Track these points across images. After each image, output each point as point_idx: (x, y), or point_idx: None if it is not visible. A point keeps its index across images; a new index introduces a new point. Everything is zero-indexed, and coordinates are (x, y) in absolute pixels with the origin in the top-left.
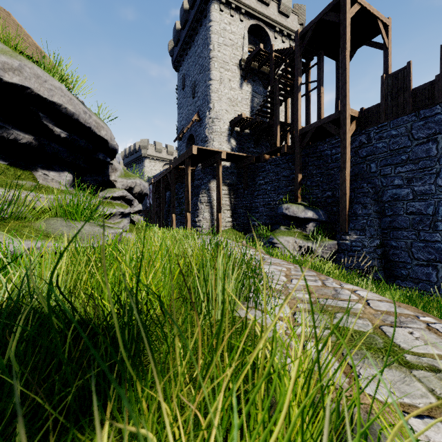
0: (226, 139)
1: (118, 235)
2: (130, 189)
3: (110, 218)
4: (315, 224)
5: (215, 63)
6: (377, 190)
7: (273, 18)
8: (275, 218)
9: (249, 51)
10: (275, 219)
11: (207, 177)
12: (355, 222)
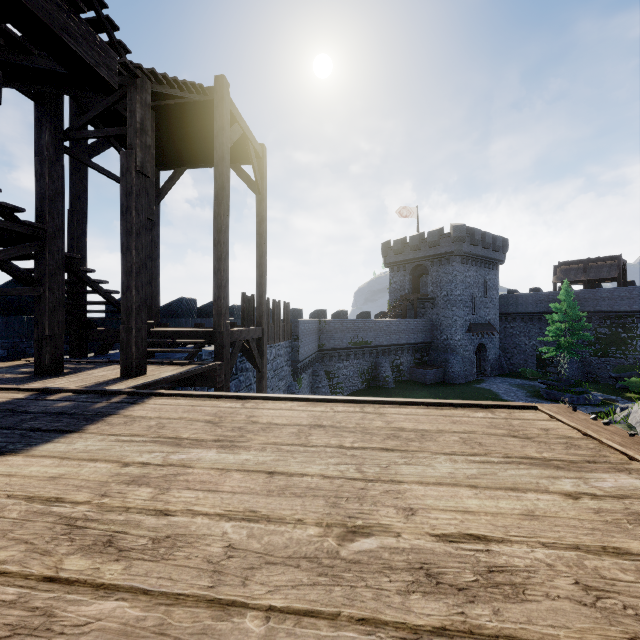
0: None
1: None
2: None
3: None
4: None
5: None
6: None
7: None
8: None
9: None
10: None
11: None
12: None
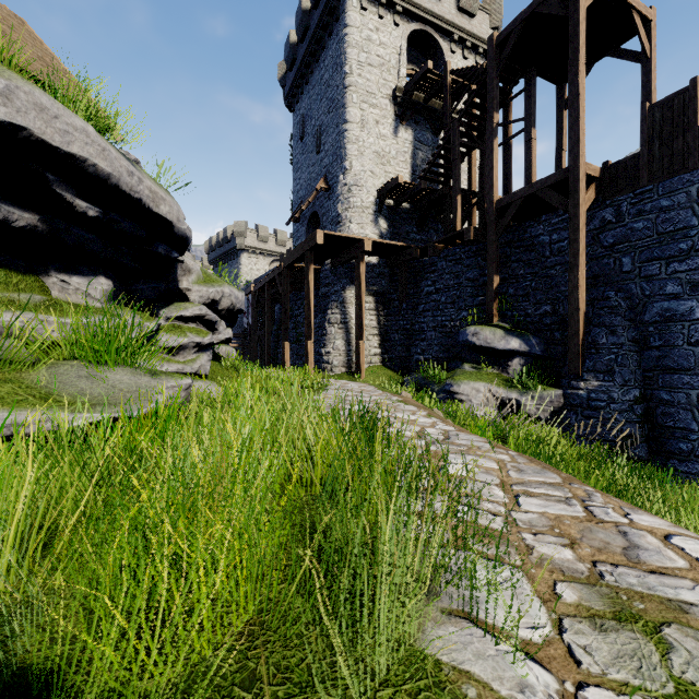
0: (372, 219)
1: (184, 389)
2: (214, 303)
3: (177, 353)
4: (524, 360)
5: (354, 94)
6: (634, 304)
7: (449, 19)
8: (454, 350)
9: (409, 75)
10: (453, 352)
11: (340, 282)
12: (595, 359)
